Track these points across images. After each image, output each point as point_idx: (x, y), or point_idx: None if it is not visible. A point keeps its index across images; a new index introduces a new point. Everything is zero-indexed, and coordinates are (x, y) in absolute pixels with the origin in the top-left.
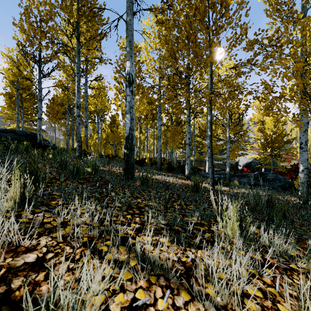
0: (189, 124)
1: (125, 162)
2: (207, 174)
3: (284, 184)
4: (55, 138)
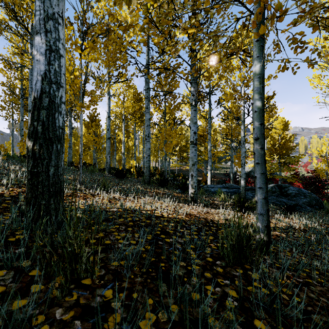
0: (196, 108)
1: (28, 176)
2: (211, 187)
3: (311, 200)
4: (12, 141)
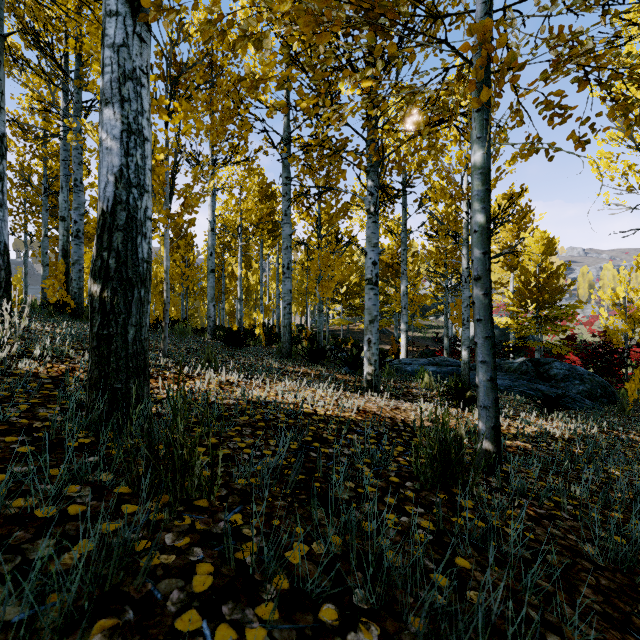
0: (376, 217)
1: (93, 342)
2: (406, 364)
3: (593, 388)
4: (24, 276)
